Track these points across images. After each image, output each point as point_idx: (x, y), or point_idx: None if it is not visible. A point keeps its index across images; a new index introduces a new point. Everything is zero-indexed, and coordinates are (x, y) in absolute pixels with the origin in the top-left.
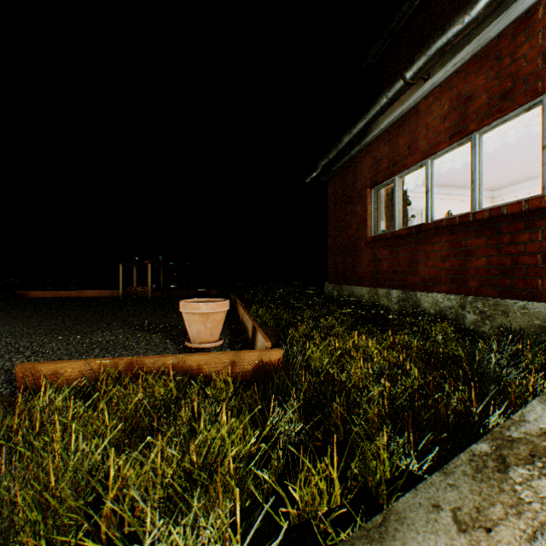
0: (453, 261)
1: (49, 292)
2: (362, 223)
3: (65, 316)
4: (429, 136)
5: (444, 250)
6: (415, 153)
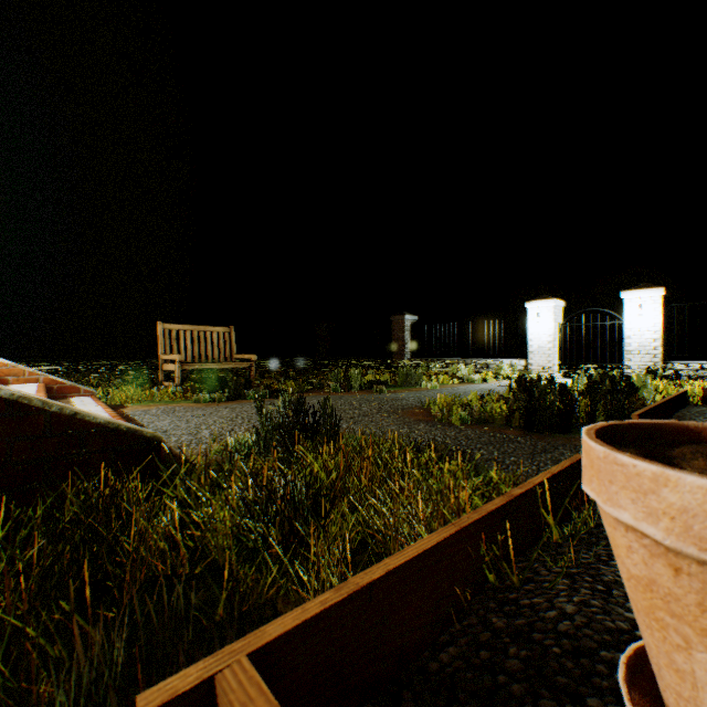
0: None
1: None
2: None
3: None
4: None
5: None
6: None
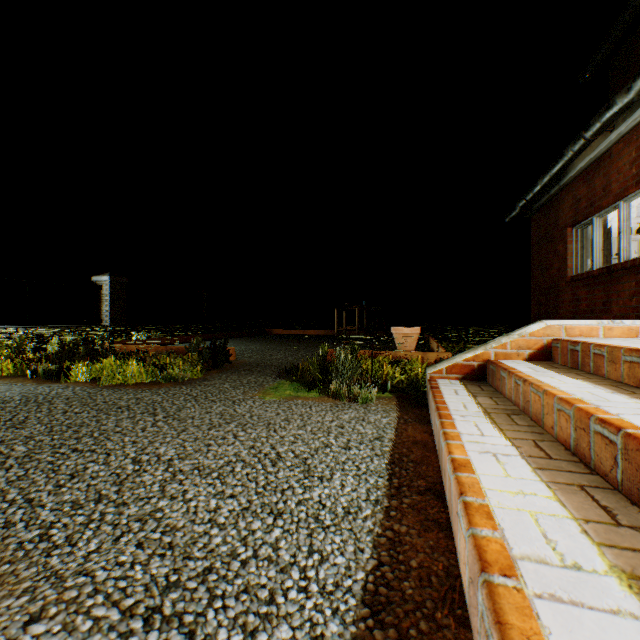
0: (637, 299)
1: (284, 330)
2: (562, 263)
3: (314, 341)
4: (619, 181)
5: (631, 289)
6: (608, 196)
